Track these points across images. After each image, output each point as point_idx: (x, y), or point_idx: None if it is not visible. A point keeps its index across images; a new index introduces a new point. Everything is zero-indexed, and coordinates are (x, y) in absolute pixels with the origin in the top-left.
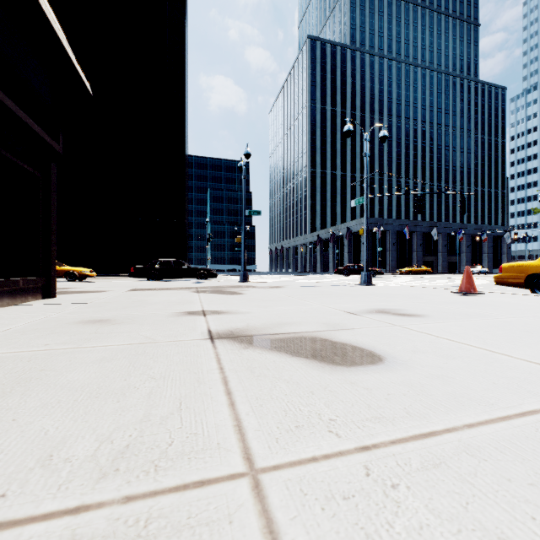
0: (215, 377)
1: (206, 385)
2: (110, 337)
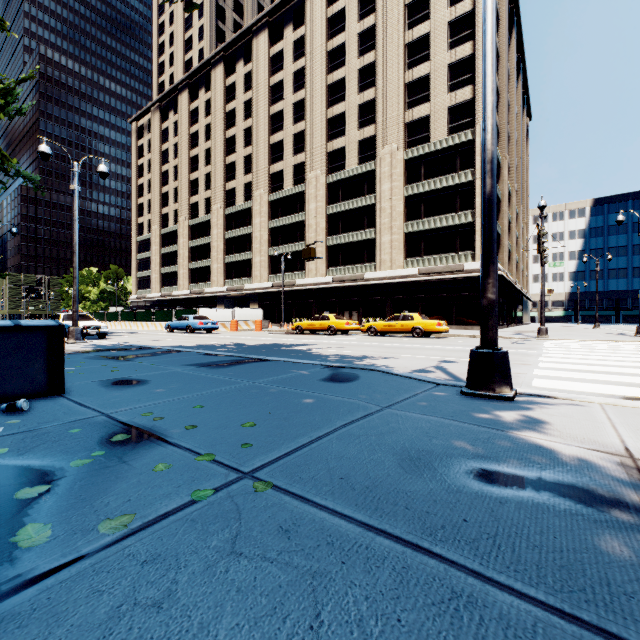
0: None
1: None
2: None
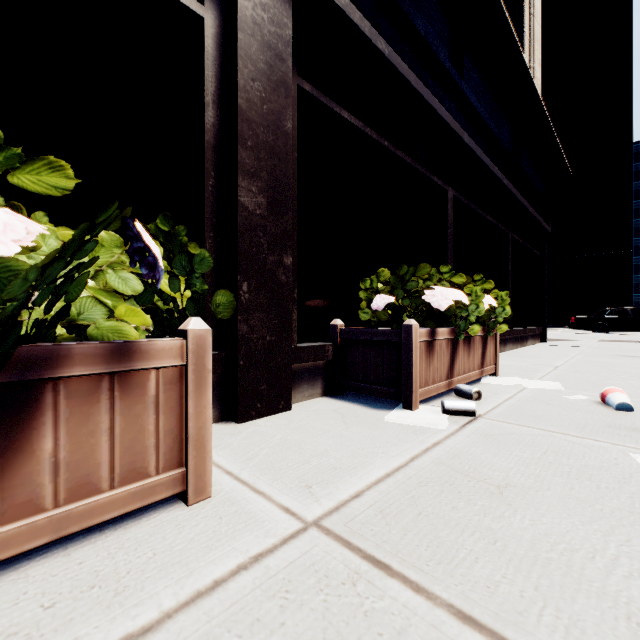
0: None
1: None
2: None
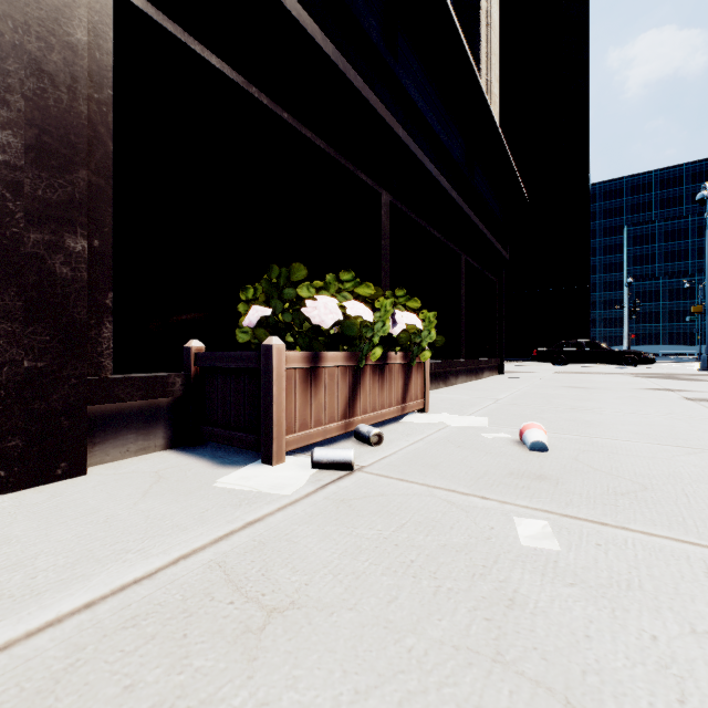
0: (704, 409)
1: (699, 409)
2: (603, 393)
